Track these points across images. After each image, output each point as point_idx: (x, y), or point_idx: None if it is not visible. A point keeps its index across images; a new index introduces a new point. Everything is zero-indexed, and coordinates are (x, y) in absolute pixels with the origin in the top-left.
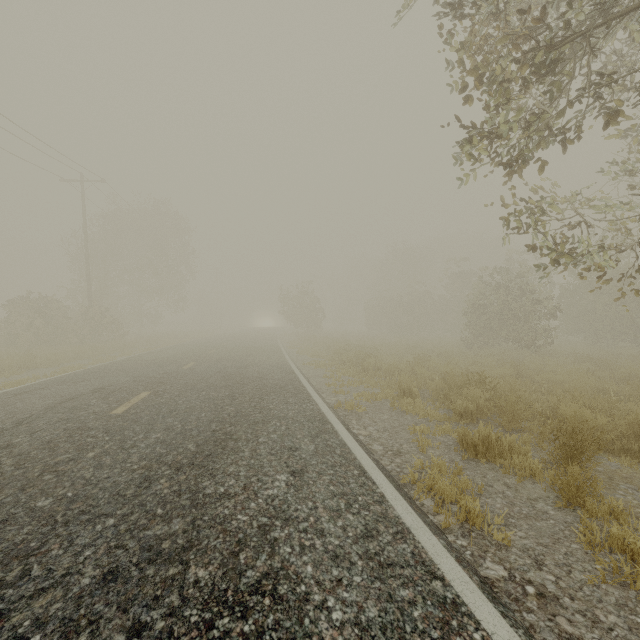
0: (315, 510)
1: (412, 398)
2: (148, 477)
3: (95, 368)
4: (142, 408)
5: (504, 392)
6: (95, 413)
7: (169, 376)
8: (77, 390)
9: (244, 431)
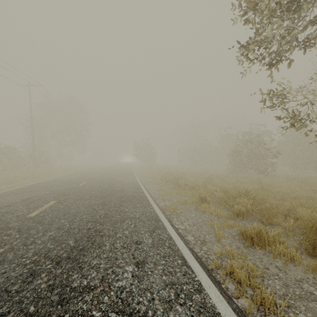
0: (152, 302)
1: (206, 203)
2: (34, 271)
3: (30, 185)
4: (48, 212)
5: (259, 200)
6: (17, 216)
7: (70, 190)
8: (14, 200)
9: (108, 229)
